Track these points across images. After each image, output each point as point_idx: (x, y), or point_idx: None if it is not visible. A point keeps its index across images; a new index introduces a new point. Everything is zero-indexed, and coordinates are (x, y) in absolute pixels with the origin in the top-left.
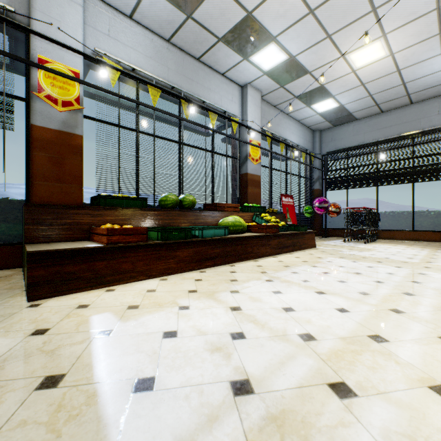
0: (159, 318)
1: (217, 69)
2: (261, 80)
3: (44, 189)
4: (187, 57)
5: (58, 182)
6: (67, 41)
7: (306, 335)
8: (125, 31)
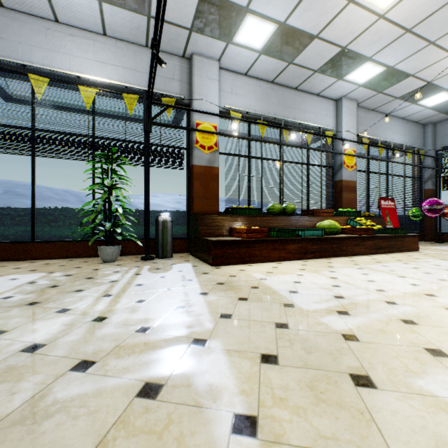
0: (287, 277)
1: (312, 92)
2: (356, 91)
3: (198, 204)
4: (286, 90)
5: (205, 199)
6: (210, 107)
7: (380, 289)
8: (241, 86)
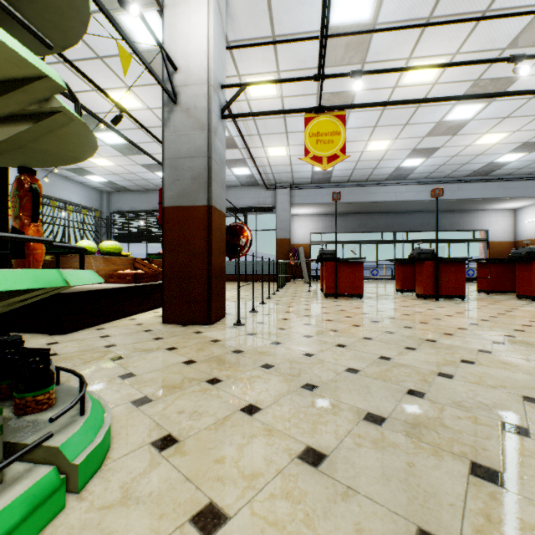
0: None
1: None
2: None
3: None
4: None
5: None
6: None
7: None
8: None
